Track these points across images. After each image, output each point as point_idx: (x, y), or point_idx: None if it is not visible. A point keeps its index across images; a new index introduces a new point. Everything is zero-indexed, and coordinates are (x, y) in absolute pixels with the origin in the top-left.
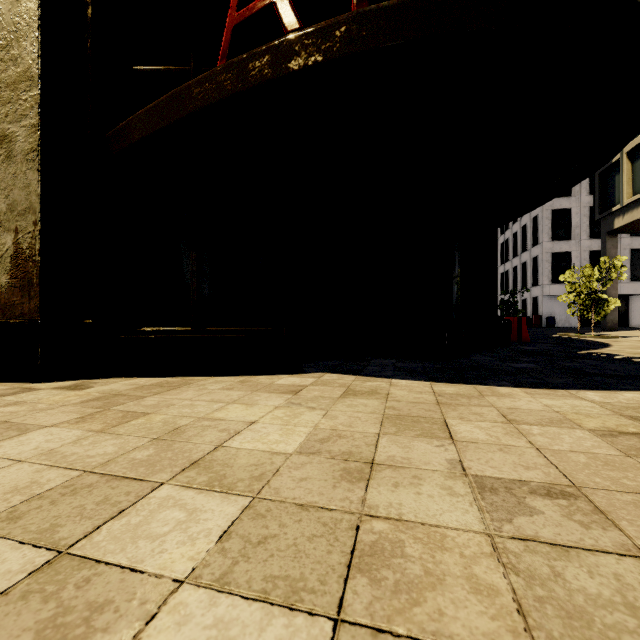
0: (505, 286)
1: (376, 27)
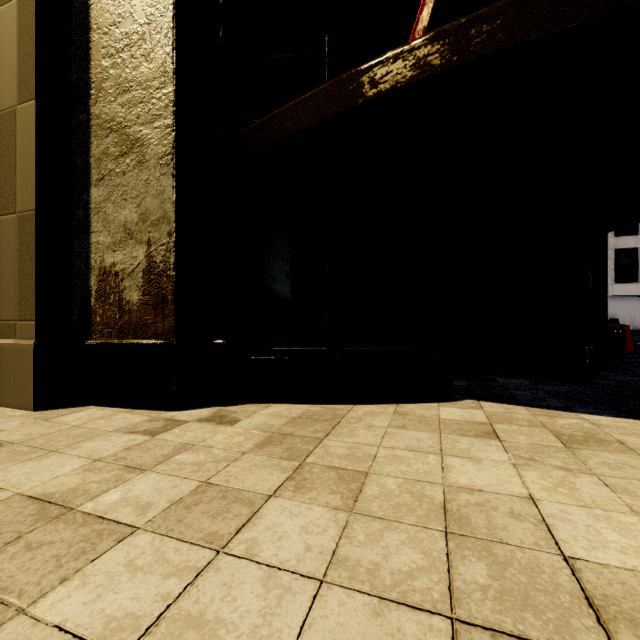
0: None
1: None
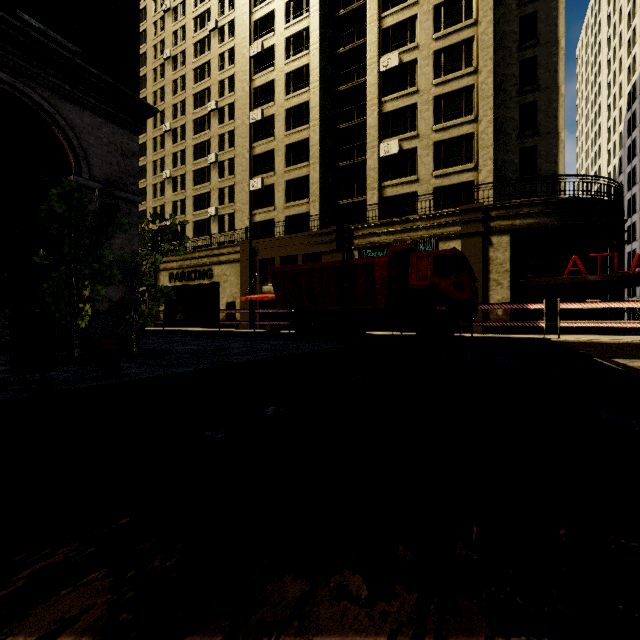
0: (632, 291)
1: (603, 278)
